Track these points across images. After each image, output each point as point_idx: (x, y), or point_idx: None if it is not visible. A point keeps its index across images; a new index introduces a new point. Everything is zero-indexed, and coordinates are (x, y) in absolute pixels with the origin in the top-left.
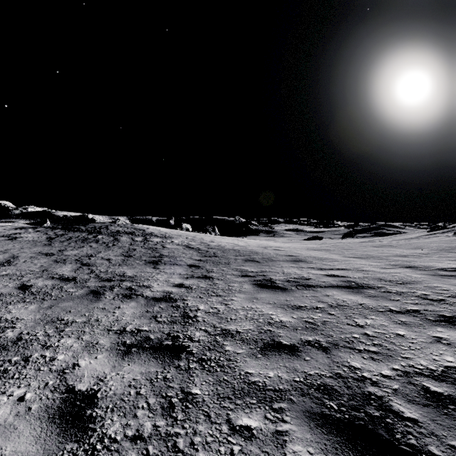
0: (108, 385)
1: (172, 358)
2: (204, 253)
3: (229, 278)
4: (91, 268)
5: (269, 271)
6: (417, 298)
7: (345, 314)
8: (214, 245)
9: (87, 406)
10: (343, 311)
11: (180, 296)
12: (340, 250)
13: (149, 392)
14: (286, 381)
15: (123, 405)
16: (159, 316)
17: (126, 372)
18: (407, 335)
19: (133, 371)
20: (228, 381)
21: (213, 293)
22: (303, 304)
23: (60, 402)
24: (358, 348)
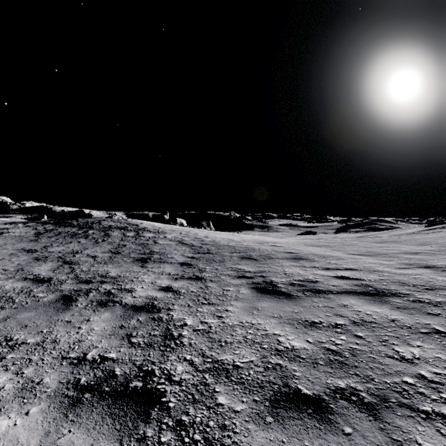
0: None
1: (136, 419)
2: (198, 249)
3: (224, 280)
4: (73, 267)
5: (269, 271)
6: None
7: (377, 337)
8: (209, 241)
9: None
10: (374, 332)
11: (165, 303)
12: (341, 246)
13: None
14: None
15: None
16: (134, 335)
17: None
18: None
19: None
20: None
21: (204, 301)
22: (317, 319)
23: None
24: (423, 407)
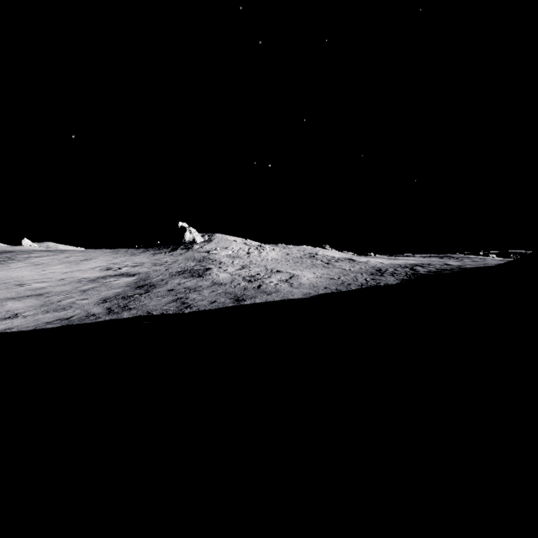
0: None
1: None
2: None
3: None
4: None
5: None
6: None
7: None
8: None
9: None
10: None
11: None
12: None
13: None
14: None
15: None
16: None
17: None
18: None
19: None
20: None
21: None
22: None
23: None
24: None
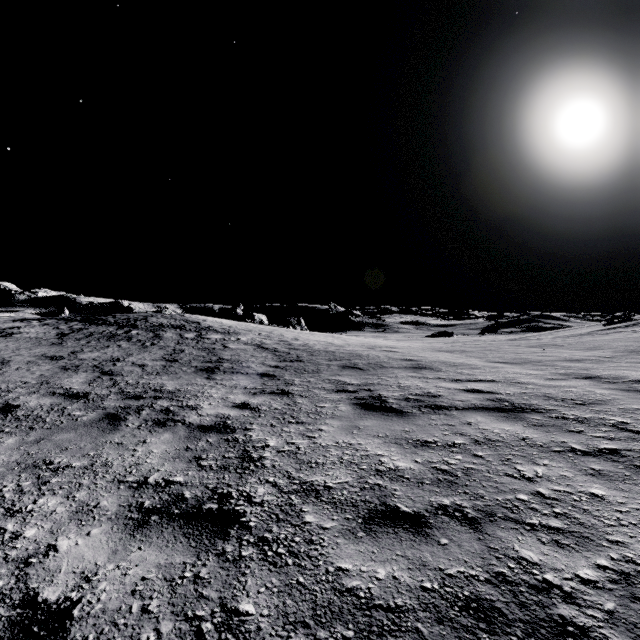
0: (97, 589)
1: (213, 537)
2: (284, 356)
3: (318, 395)
4: (114, 379)
5: (378, 384)
6: (612, 428)
7: (499, 456)
8: (299, 344)
9: (50, 636)
10: (497, 451)
11: (241, 422)
12: (481, 352)
13: (164, 607)
14: (408, 589)
15: (114, 636)
16: (204, 457)
17: (133, 563)
18: (610, 497)
19: (145, 562)
20: (305, 586)
21: (292, 419)
22: (431, 438)
23: (3, 628)
24: (530, 521)
